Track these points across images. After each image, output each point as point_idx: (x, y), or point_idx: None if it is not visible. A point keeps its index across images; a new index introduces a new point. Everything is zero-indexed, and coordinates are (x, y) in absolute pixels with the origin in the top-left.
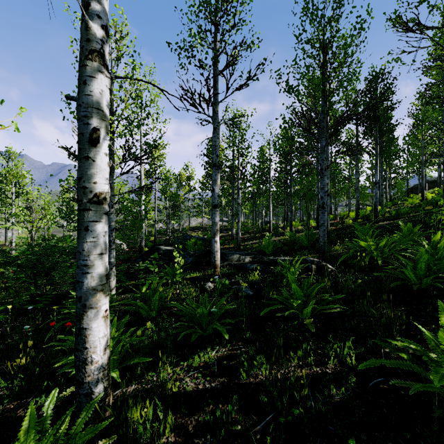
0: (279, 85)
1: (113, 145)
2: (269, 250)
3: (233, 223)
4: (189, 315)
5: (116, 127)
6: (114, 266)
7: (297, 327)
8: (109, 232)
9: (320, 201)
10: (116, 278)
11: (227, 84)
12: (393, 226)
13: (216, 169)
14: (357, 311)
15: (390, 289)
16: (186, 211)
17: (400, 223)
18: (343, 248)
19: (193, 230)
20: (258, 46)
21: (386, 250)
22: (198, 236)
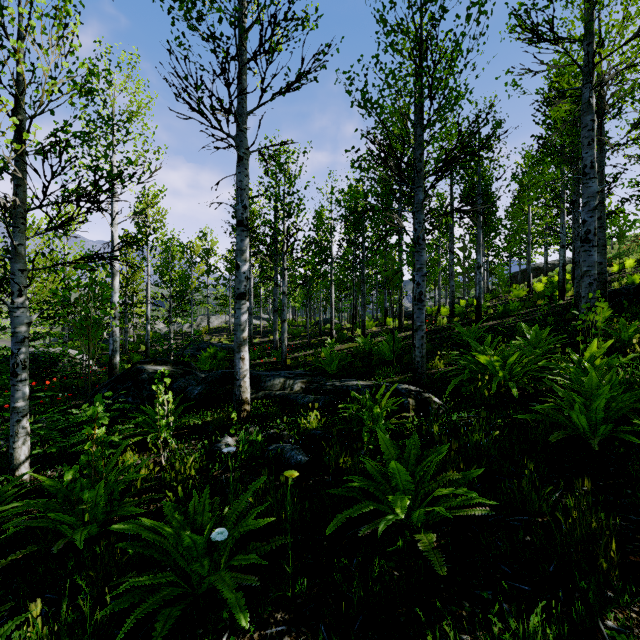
0: (350, 94)
1: (23, 167)
2: (333, 367)
3: (276, 323)
4: (162, 547)
5: (28, 129)
6: (24, 415)
7: (401, 552)
8: (14, 345)
9: (415, 290)
10: (35, 438)
11: (263, 79)
12: (505, 328)
13: (243, 231)
14: (509, 502)
15: (544, 444)
16: (204, 304)
17: (523, 324)
18: (444, 364)
19: (215, 334)
20: (316, 25)
21: (517, 370)
22: (220, 344)
